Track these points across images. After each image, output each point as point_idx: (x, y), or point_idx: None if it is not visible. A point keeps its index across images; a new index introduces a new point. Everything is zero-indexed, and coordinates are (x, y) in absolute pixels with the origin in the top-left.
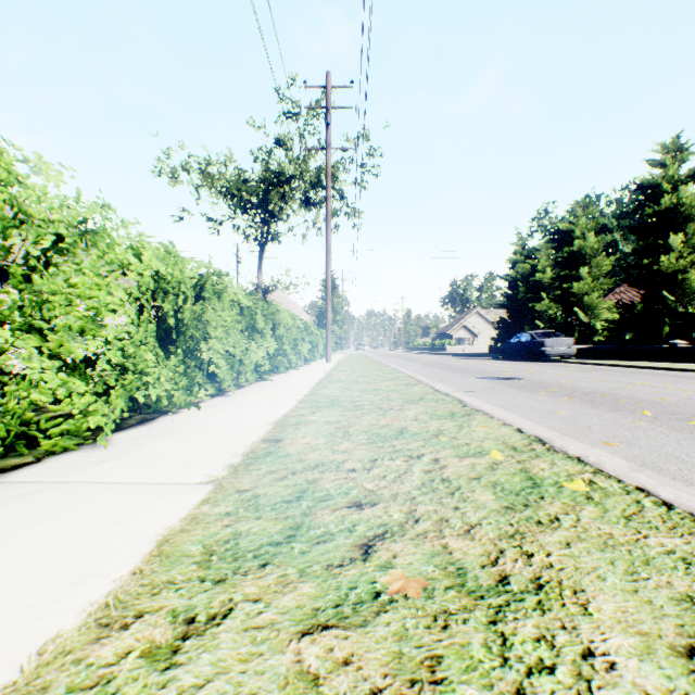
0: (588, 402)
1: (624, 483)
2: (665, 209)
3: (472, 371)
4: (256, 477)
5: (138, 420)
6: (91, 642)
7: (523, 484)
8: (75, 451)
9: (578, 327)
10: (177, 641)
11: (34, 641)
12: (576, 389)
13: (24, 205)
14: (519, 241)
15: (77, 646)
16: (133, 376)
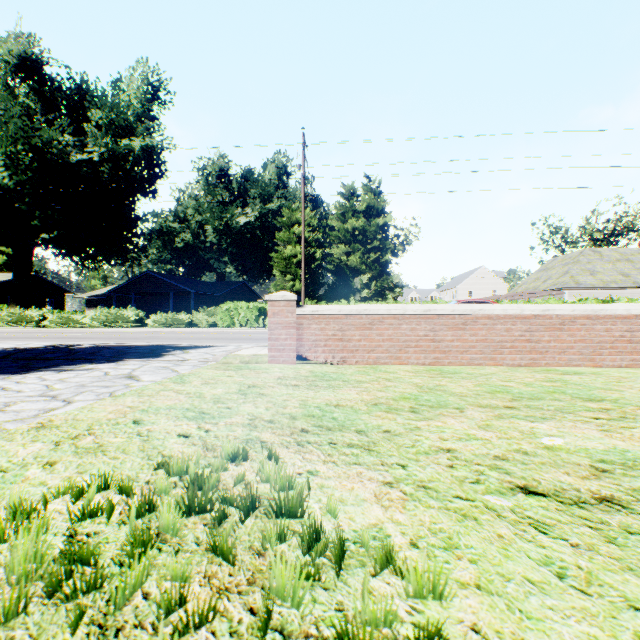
0: None
1: None
2: None
3: None
4: None
5: None
6: None
7: None
8: None
9: None
10: None
11: None
12: None
13: None
14: None
15: None
16: None
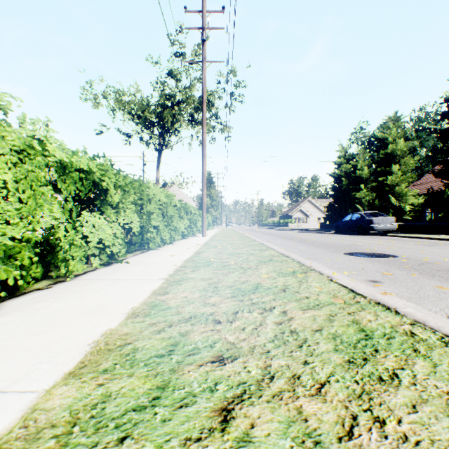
0: None
1: None
2: None
3: (331, 246)
4: None
5: None
6: None
7: None
8: None
9: (390, 209)
10: None
11: None
12: None
13: None
14: (342, 149)
15: None
16: None
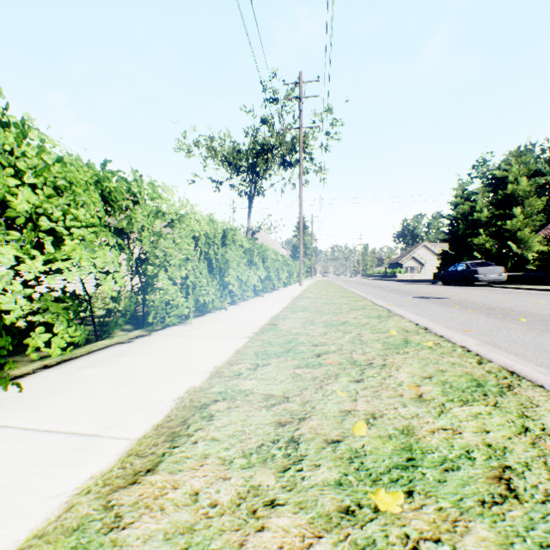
0: (485, 313)
1: (455, 344)
2: None
3: (411, 293)
4: (268, 336)
5: (196, 315)
6: (229, 366)
7: (400, 343)
8: (177, 325)
9: (511, 257)
10: (255, 367)
11: (211, 366)
12: (485, 305)
13: (160, 208)
14: (460, 186)
15: (226, 366)
16: (199, 289)
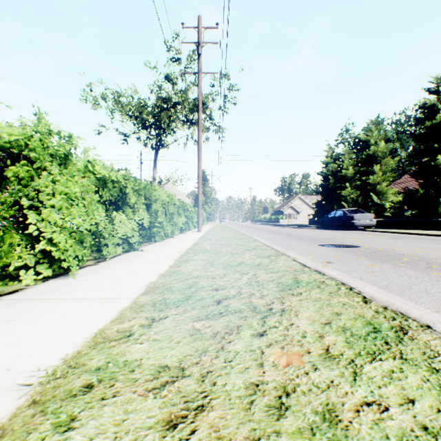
0: None
1: None
2: (439, 122)
3: (311, 239)
4: None
5: None
6: None
7: None
8: None
9: (372, 206)
10: None
11: None
12: (424, 259)
13: None
14: (329, 149)
15: None
16: None
